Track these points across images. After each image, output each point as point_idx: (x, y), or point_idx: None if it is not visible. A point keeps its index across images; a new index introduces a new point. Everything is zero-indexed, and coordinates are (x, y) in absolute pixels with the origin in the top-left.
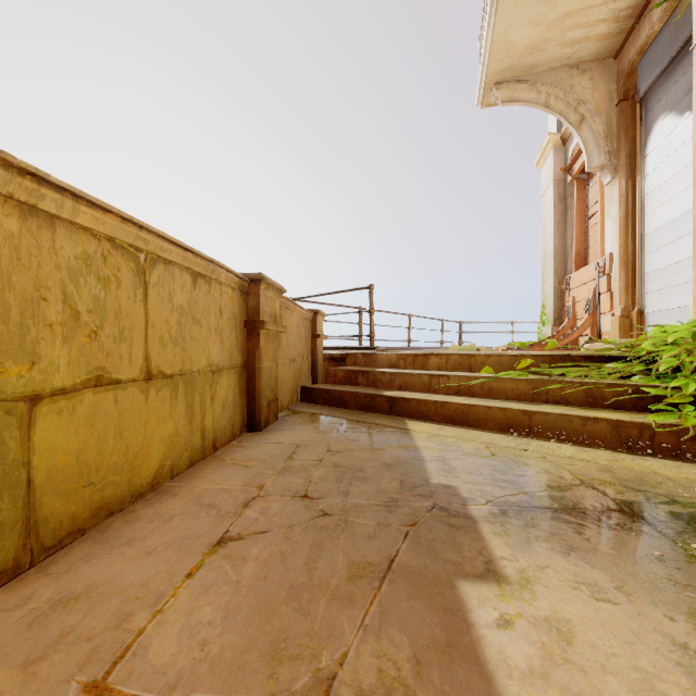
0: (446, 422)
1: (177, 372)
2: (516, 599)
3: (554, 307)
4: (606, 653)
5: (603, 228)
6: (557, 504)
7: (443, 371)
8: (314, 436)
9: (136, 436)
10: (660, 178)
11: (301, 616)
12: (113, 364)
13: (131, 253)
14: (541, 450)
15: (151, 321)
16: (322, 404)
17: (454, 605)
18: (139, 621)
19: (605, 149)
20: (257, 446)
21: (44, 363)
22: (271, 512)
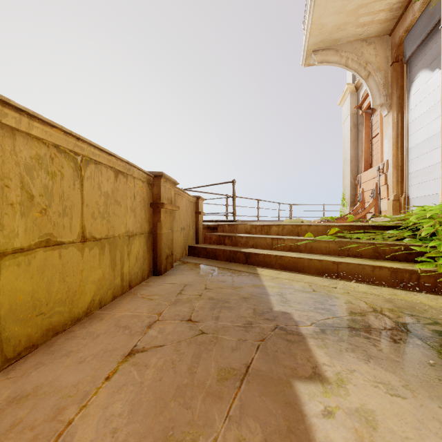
0: (282, 269)
1: (104, 236)
2: (335, 395)
3: (350, 194)
4: (401, 436)
5: (382, 144)
6: (358, 325)
7: (280, 235)
8: (196, 278)
9: (75, 280)
10: (419, 112)
11: (185, 409)
12: (58, 231)
13: (71, 156)
14: (345, 288)
15: (86, 202)
16: (202, 257)
17: (292, 400)
18: (69, 414)
19: (383, 93)
20: (158, 285)
21: (6, 231)
22: (166, 332)
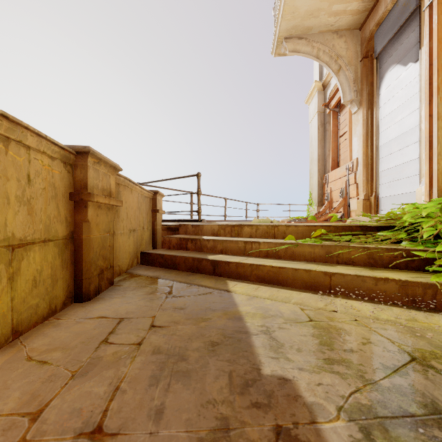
0: (260, 281)
1: None
2: None
3: (318, 194)
4: None
5: (350, 142)
6: (415, 403)
7: (254, 238)
8: (142, 305)
9: None
10: (390, 108)
11: None
12: None
13: None
14: (348, 311)
15: None
16: (158, 266)
17: None
18: None
19: (354, 89)
20: (74, 323)
21: None
22: None
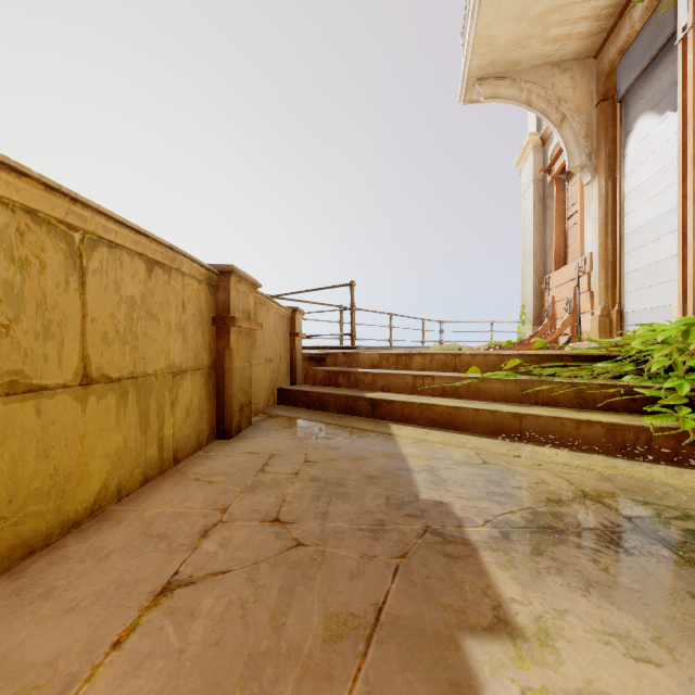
0: (432, 426)
1: (127, 375)
2: (537, 664)
3: (533, 306)
4: None
5: (582, 228)
6: (563, 522)
7: (427, 371)
8: (291, 444)
9: (68, 454)
10: (640, 178)
11: None
12: (34, 367)
13: (60, 231)
14: (534, 457)
15: (90, 314)
16: (300, 406)
17: (461, 677)
18: None
19: (585, 149)
20: (225, 457)
21: None
22: (234, 544)
